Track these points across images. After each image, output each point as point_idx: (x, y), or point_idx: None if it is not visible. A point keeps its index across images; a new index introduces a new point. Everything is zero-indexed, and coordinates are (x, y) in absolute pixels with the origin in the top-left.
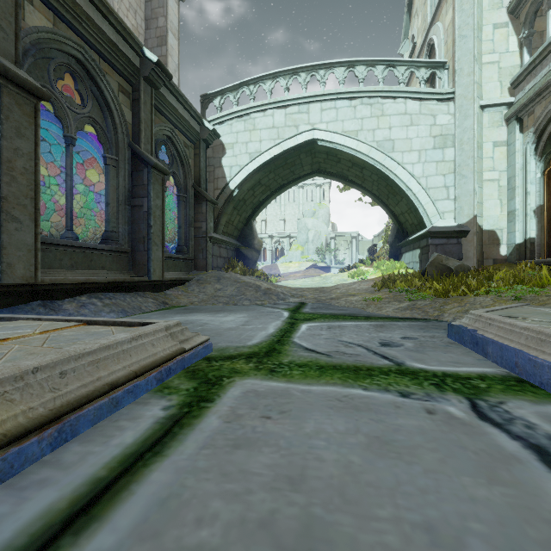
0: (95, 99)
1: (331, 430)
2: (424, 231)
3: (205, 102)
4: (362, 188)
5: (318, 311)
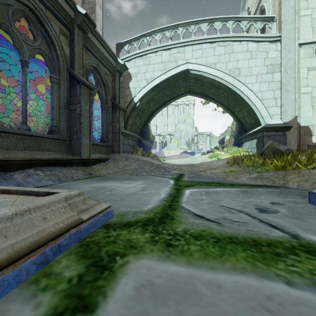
0: (43, 37)
1: None
2: (260, 127)
3: (119, 48)
4: (217, 101)
5: (194, 179)
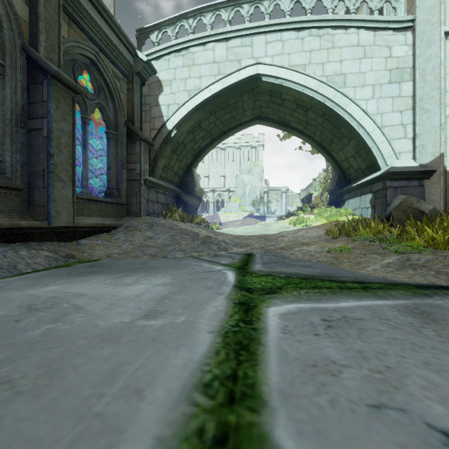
0: None
1: None
2: (378, 173)
3: (141, 38)
4: (303, 134)
5: (276, 269)
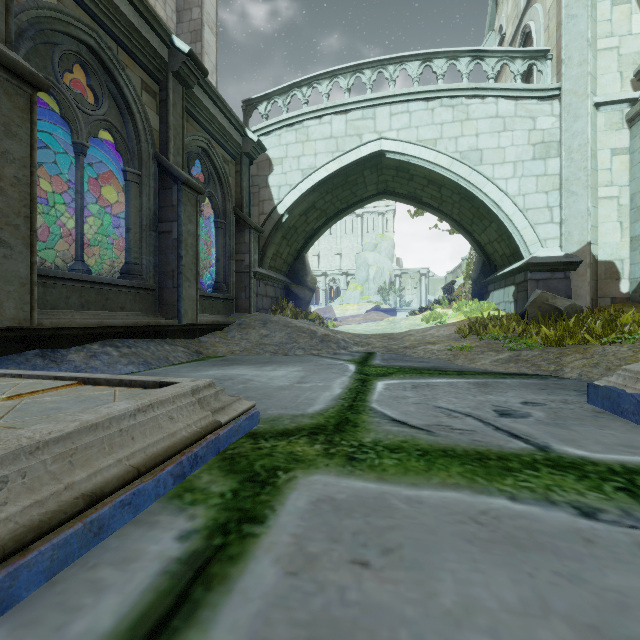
0: (112, 98)
1: (493, 602)
2: (520, 263)
3: (248, 109)
4: (438, 212)
5: (393, 363)
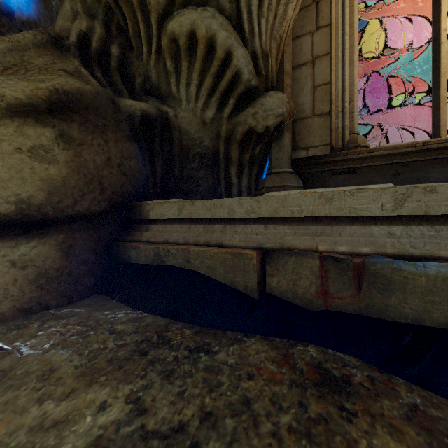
0: None
1: None
2: None
3: None
4: None
5: None
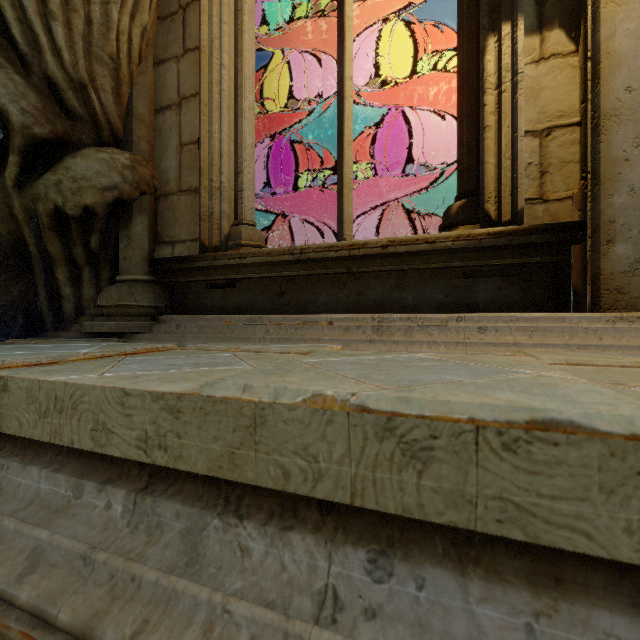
0: None
1: None
2: None
3: None
4: None
5: None
